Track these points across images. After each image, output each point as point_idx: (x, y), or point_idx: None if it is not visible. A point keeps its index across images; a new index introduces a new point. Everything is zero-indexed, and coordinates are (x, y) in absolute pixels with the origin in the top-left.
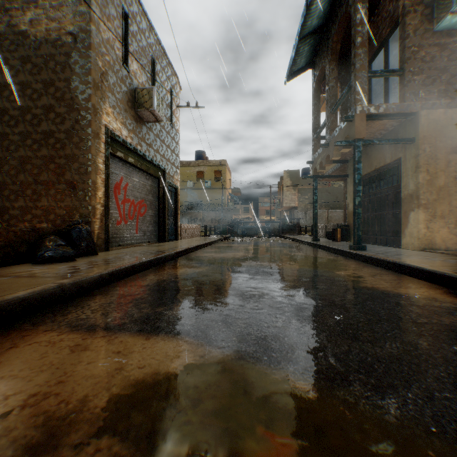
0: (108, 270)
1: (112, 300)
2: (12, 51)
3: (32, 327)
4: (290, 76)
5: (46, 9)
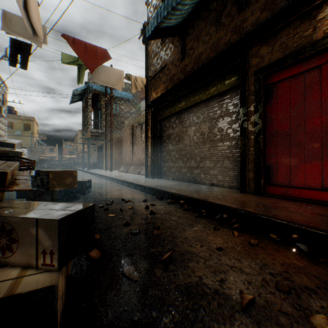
0: None
1: None
2: None
3: None
4: (72, 101)
5: None
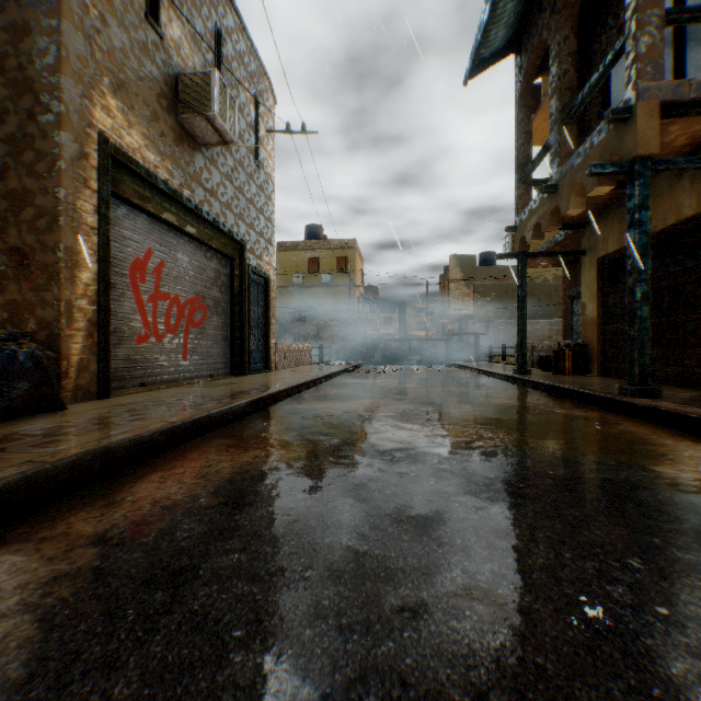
0: None
1: None
2: None
3: None
4: (474, 68)
5: None
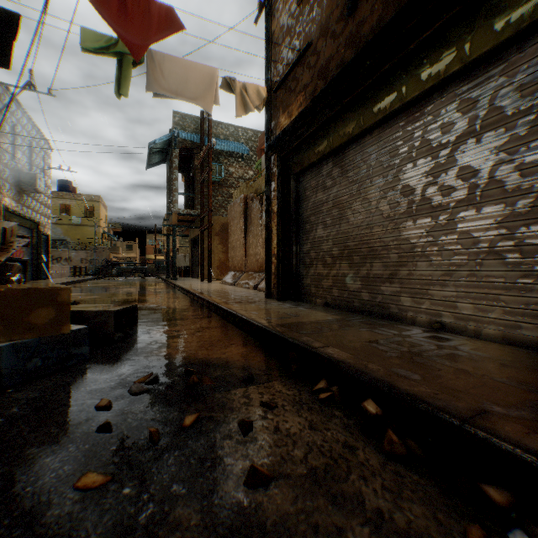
0: None
1: None
2: None
3: None
4: (150, 165)
5: None
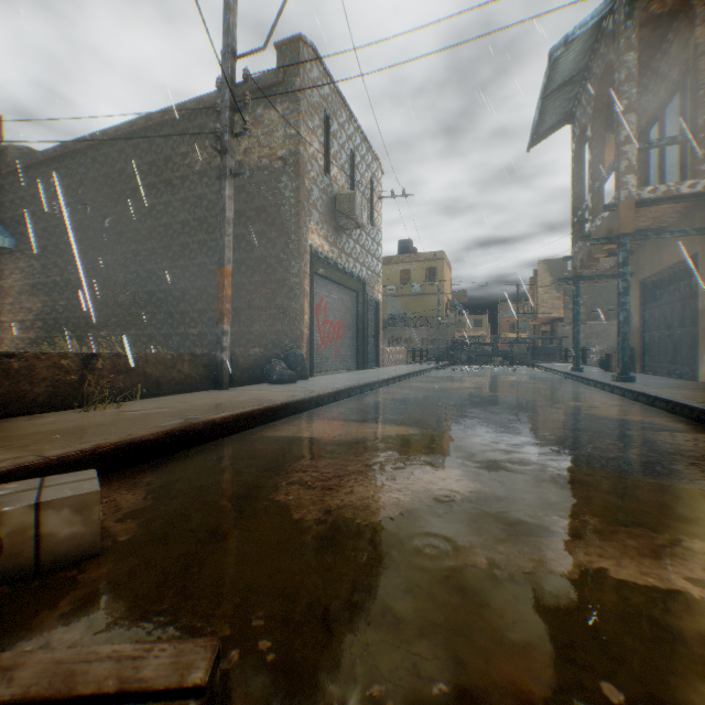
0: (334, 390)
1: (346, 410)
2: None
3: (308, 418)
4: (535, 138)
5: (258, 137)
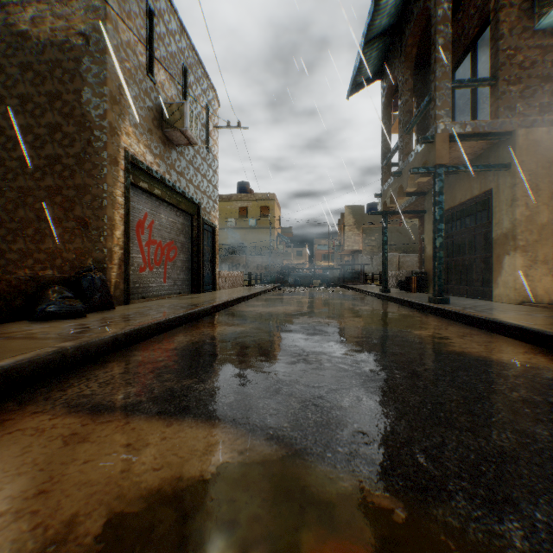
0: (125, 330)
1: (127, 369)
2: (9, 57)
3: (18, 407)
4: (353, 88)
5: (52, 4)
